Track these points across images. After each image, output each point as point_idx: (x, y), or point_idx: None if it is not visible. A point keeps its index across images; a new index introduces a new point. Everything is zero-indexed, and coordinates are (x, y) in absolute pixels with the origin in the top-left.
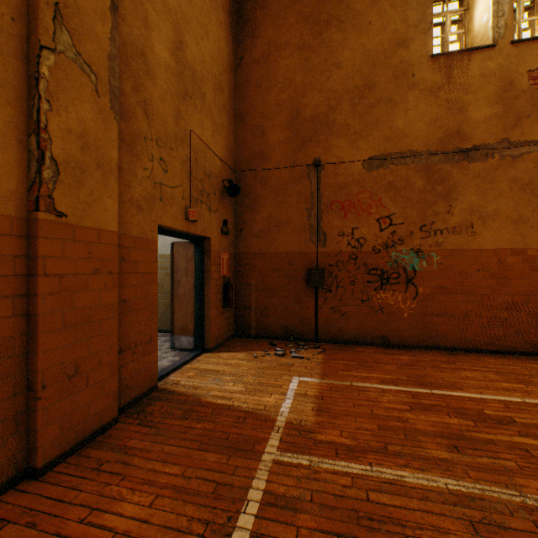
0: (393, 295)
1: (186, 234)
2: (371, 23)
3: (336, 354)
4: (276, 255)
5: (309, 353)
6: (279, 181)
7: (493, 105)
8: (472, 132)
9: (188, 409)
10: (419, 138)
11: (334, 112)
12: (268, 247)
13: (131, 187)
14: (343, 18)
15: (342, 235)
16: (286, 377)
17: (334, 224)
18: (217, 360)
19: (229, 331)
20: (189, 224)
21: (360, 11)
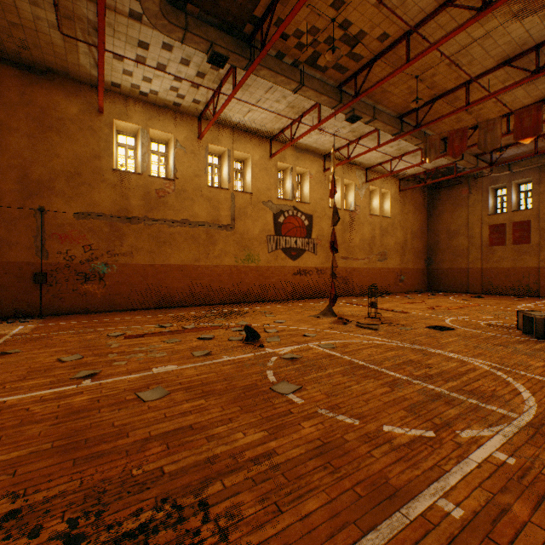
0: (93, 286)
1: None
2: (80, 140)
3: (54, 318)
4: (8, 263)
5: (35, 320)
6: (11, 216)
7: (142, 200)
8: (133, 210)
9: None
10: (108, 208)
11: (56, 182)
12: (1, 258)
13: None
14: (61, 130)
15: (61, 253)
16: (16, 327)
17: (55, 246)
18: None
19: None
20: None
21: (73, 130)
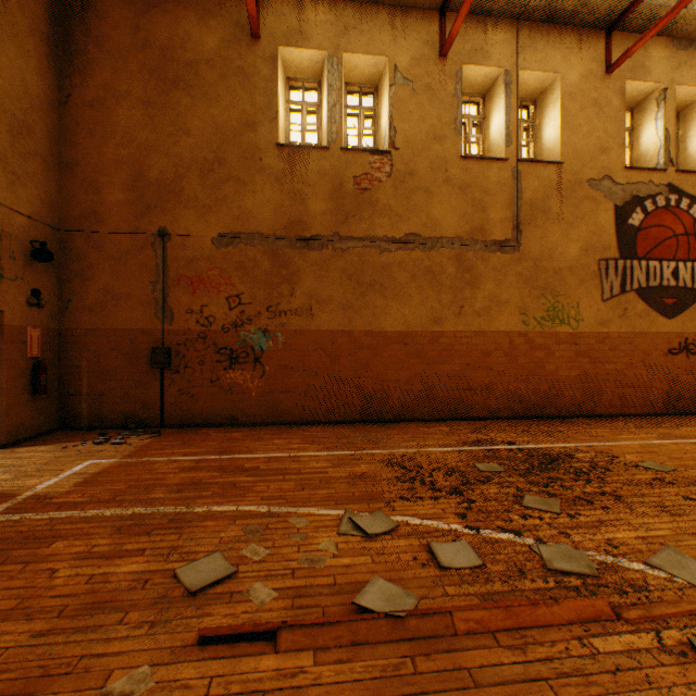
0: (243, 374)
1: None
2: (222, 97)
3: (170, 437)
4: (115, 332)
5: (139, 439)
6: (119, 248)
7: (328, 201)
8: (311, 223)
9: None
10: (267, 221)
11: (183, 181)
12: (105, 323)
13: None
14: (192, 83)
15: (191, 313)
16: (81, 461)
17: (182, 300)
18: (5, 455)
19: (49, 424)
20: None
21: (210, 81)
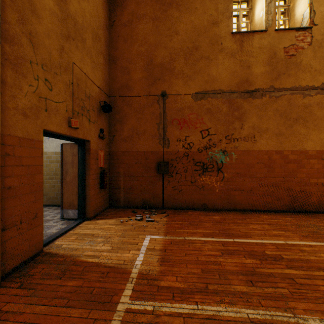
0: (210, 178)
1: (70, 137)
2: (197, 8)
3: (175, 217)
4: (137, 153)
5: (158, 217)
6: (139, 105)
7: (266, 66)
8: (254, 81)
9: (64, 269)
10: (225, 82)
11: (175, 62)
12: (132, 148)
13: (16, 98)
14: (180, 3)
15: (179, 141)
16: (141, 236)
17: (174, 133)
18: (94, 226)
19: (105, 204)
20: (72, 130)
21: (190, 0)
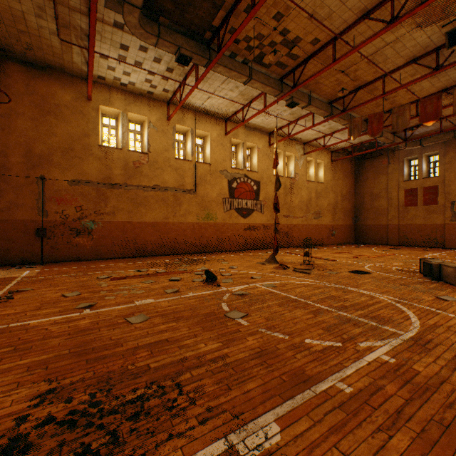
0: (83, 239)
1: None
2: (73, 122)
3: (52, 265)
4: (16, 221)
5: (37, 266)
6: (18, 183)
7: (122, 170)
8: (115, 178)
9: None
10: (95, 176)
11: (53, 155)
12: (10, 217)
13: None
14: (58, 114)
15: (58, 213)
16: (24, 271)
17: (53, 207)
18: None
19: None
20: None
21: (67, 114)
